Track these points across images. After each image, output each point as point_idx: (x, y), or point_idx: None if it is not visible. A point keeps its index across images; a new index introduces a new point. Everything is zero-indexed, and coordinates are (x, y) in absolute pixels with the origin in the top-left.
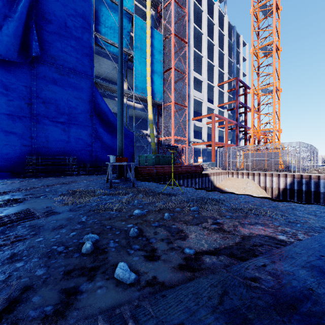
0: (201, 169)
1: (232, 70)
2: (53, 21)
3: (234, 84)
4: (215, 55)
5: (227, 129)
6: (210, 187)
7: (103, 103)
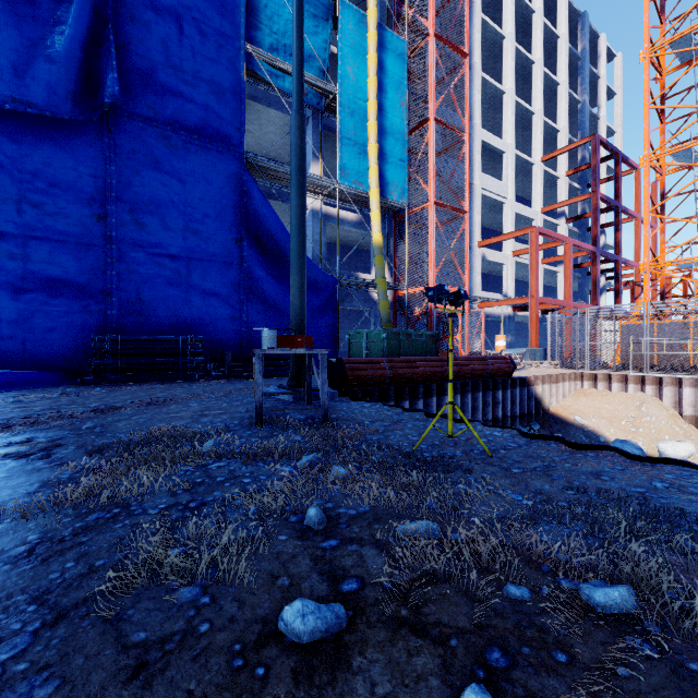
0: (509, 367)
1: (580, 122)
2: (153, 23)
3: (584, 156)
4: (536, 86)
5: (571, 266)
6: (535, 413)
7: (265, 209)
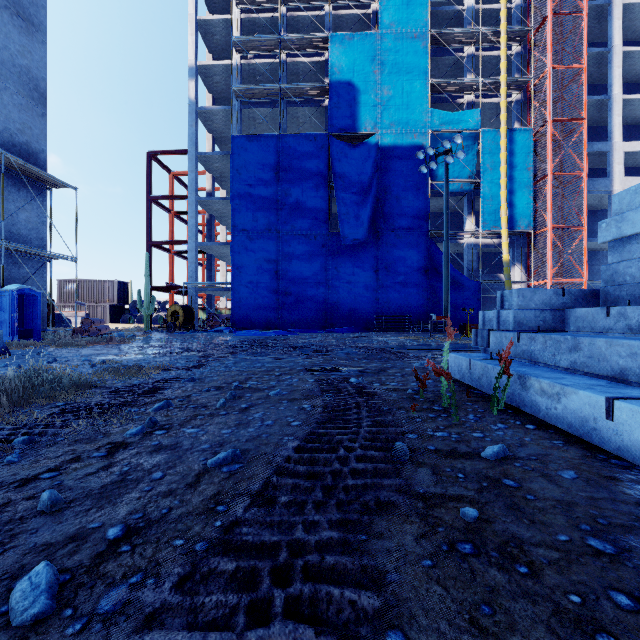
0: None
1: None
2: (393, 191)
3: None
4: None
5: None
6: None
7: (439, 255)
